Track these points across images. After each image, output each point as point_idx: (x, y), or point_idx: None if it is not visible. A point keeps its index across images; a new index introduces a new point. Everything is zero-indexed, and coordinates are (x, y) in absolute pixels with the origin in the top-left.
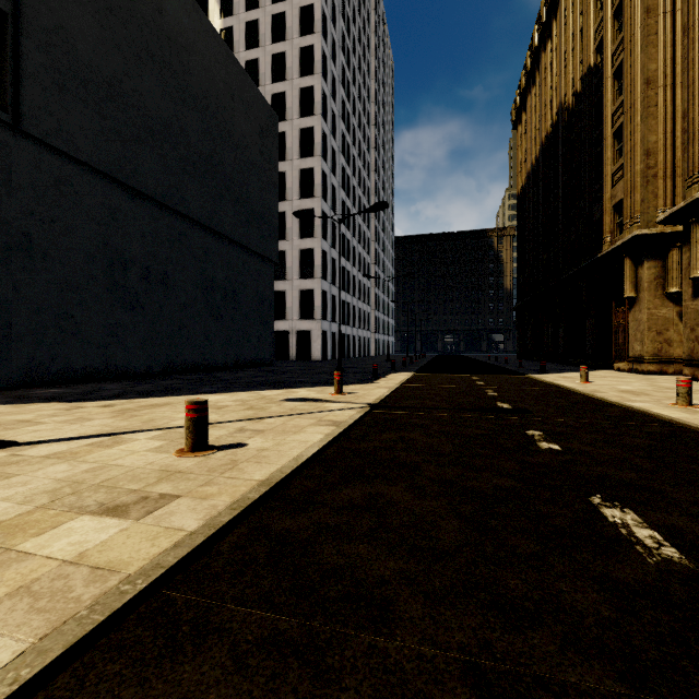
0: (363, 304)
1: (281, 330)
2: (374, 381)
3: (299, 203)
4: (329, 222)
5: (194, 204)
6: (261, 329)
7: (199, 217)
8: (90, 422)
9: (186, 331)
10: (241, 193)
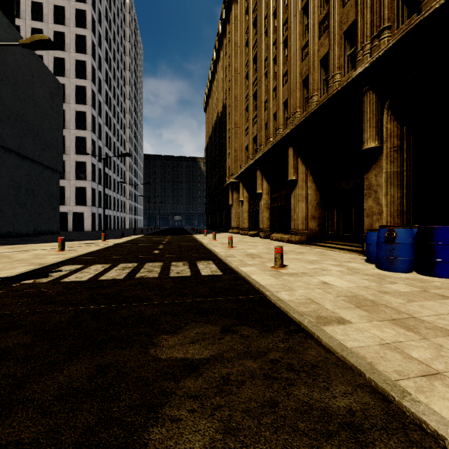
0: (120, 196)
1: (61, 212)
2: (121, 238)
3: (75, 132)
4: (97, 146)
5: (8, 140)
6: (51, 212)
7: (11, 147)
8: (3, 250)
9: (2, 213)
10: (38, 132)
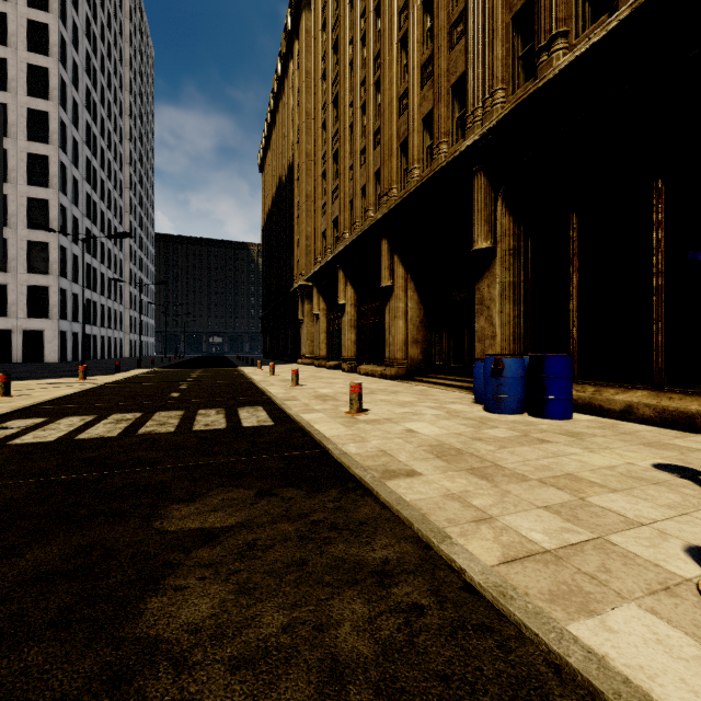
0: (114, 303)
1: None
2: (115, 374)
3: (28, 190)
4: (69, 216)
5: None
6: None
7: None
8: None
9: None
10: None
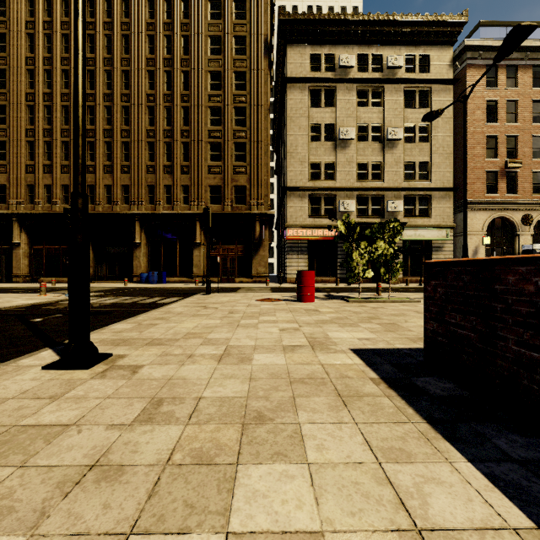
0: None
1: None
2: None
3: None
4: None
5: None
6: None
7: None
8: None
9: None
10: None
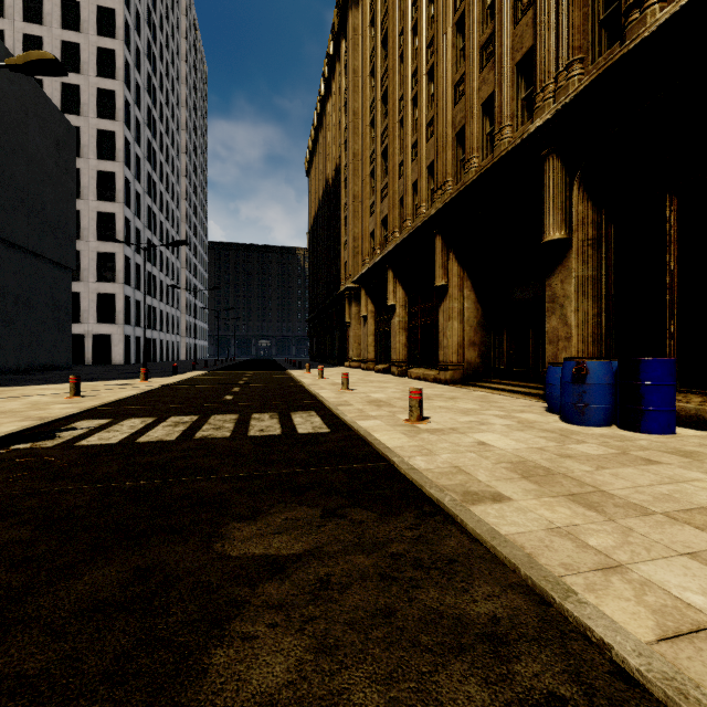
0: (171, 308)
1: (73, 333)
2: (173, 376)
3: (97, 205)
4: (133, 228)
5: None
6: (57, 334)
7: None
8: None
9: None
10: (36, 204)
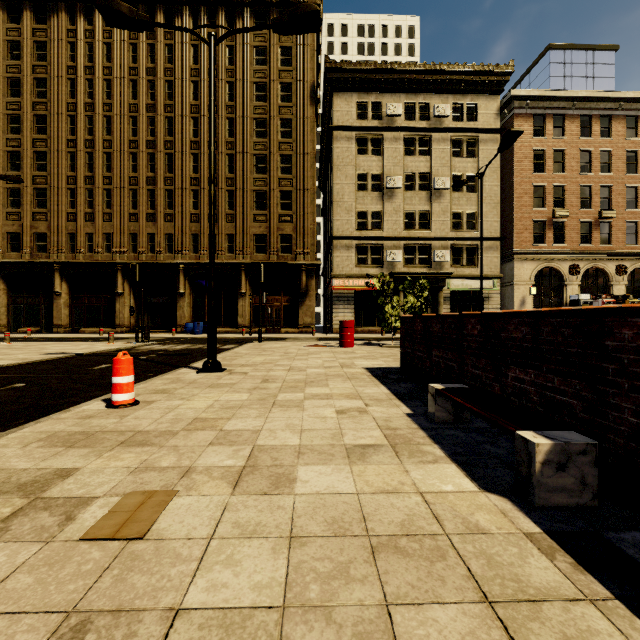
0: None
1: None
2: None
3: None
4: None
5: None
6: None
7: None
8: None
9: None
10: None
